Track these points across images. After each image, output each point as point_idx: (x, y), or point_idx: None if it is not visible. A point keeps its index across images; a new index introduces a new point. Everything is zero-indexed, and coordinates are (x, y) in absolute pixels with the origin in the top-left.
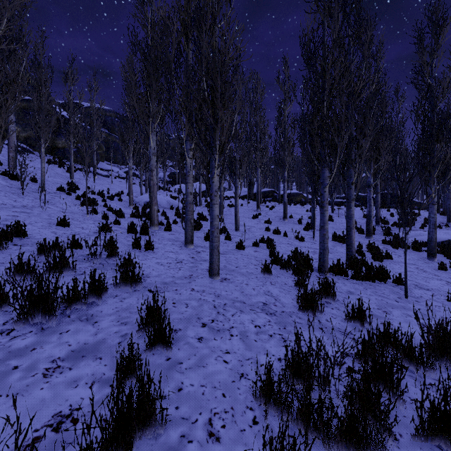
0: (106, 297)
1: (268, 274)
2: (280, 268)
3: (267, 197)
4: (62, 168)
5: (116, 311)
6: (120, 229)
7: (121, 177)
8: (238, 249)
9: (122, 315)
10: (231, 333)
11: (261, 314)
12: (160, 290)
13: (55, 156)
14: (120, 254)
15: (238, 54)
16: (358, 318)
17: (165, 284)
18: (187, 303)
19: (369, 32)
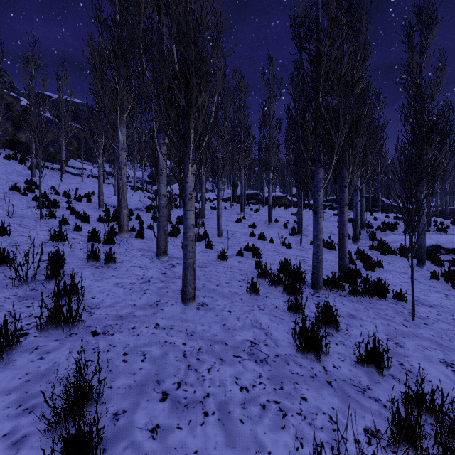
0: (18, 353)
1: (255, 294)
2: (269, 284)
3: (251, 200)
4: (23, 164)
5: (24, 382)
6: (80, 237)
7: (95, 177)
8: (220, 260)
9: (31, 390)
10: (205, 409)
11: (248, 363)
12: (109, 331)
13: (16, 151)
14: (68, 272)
15: (218, 19)
16: (373, 361)
17: (120, 319)
18: (144, 352)
19: (364, 20)
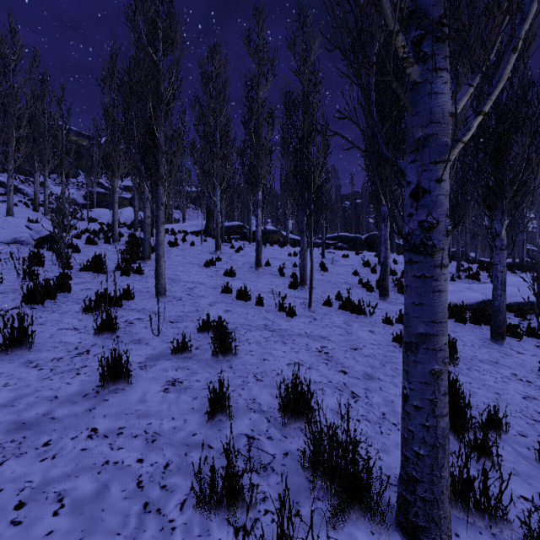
0: None
1: None
2: None
3: (234, 234)
4: None
5: None
6: None
7: None
8: (103, 391)
9: None
10: None
11: None
12: None
13: None
14: None
15: None
16: None
17: None
18: None
19: None
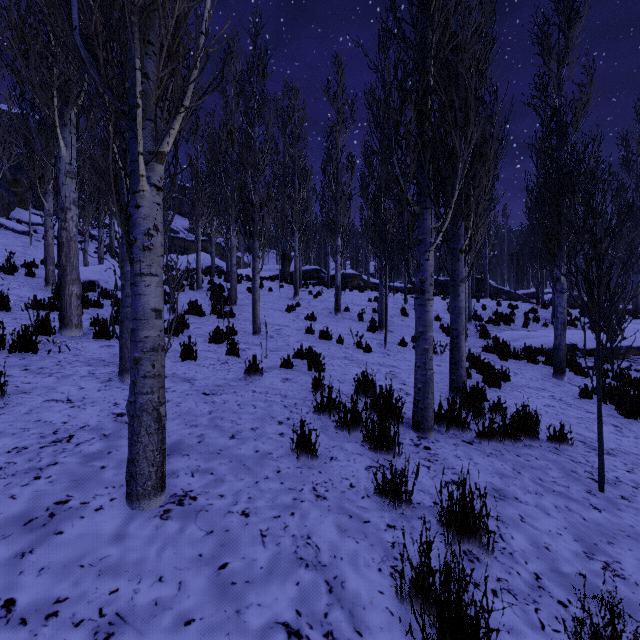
0: None
1: (308, 456)
2: (336, 426)
3: (310, 279)
4: None
5: None
6: None
7: None
8: (249, 378)
9: None
10: None
11: None
12: None
13: None
14: None
15: None
16: None
17: None
18: None
19: None
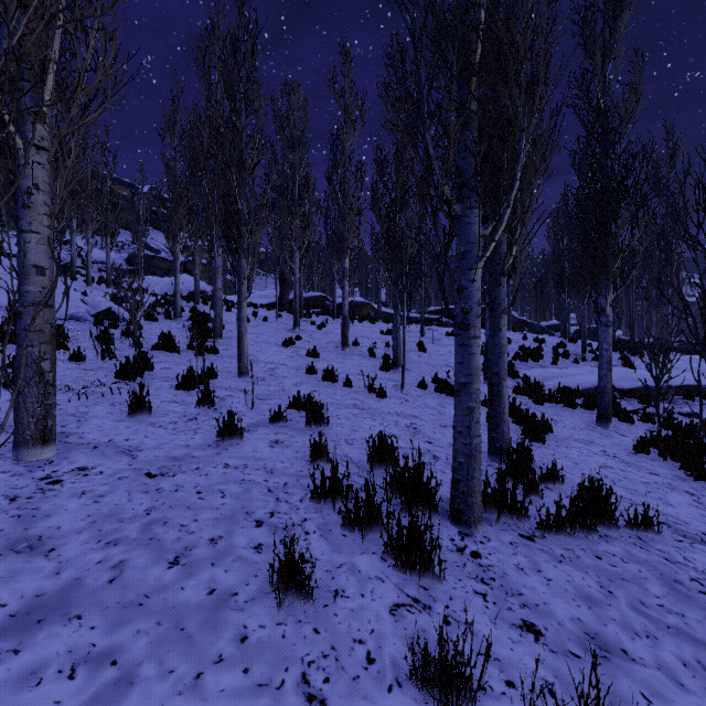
0: None
1: (296, 597)
2: (343, 525)
3: (313, 307)
4: None
5: None
6: None
7: (2, 254)
8: (222, 443)
9: None
10: None
11: None
12: None
13: None
14: None
15: None
16: None
17: None
18: None
19: None
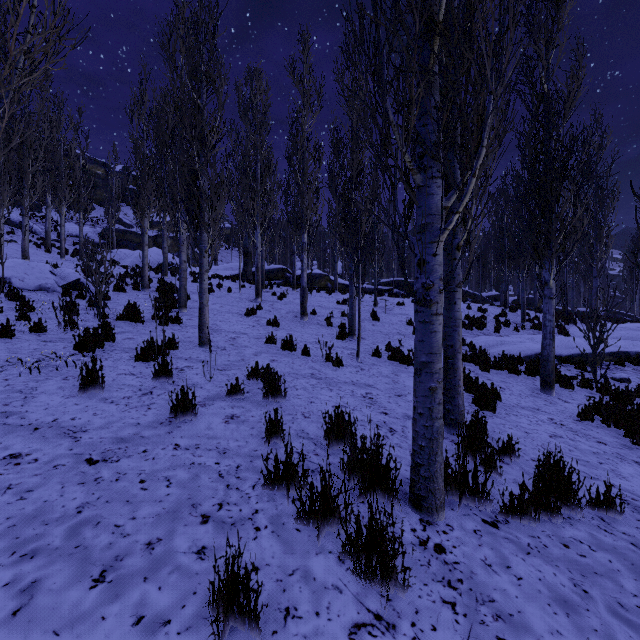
0: None
1: (239, 625)
2: (298, 518)
3: (275, 279)
4: None
5: None
6: None
7: None
8: (175, 420)
9: None
10: None
11: None
12: None
13: None
14: None
15: None
16: None
17: None
18: None
19: None
